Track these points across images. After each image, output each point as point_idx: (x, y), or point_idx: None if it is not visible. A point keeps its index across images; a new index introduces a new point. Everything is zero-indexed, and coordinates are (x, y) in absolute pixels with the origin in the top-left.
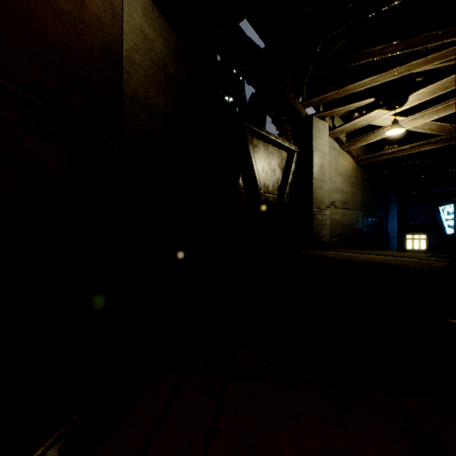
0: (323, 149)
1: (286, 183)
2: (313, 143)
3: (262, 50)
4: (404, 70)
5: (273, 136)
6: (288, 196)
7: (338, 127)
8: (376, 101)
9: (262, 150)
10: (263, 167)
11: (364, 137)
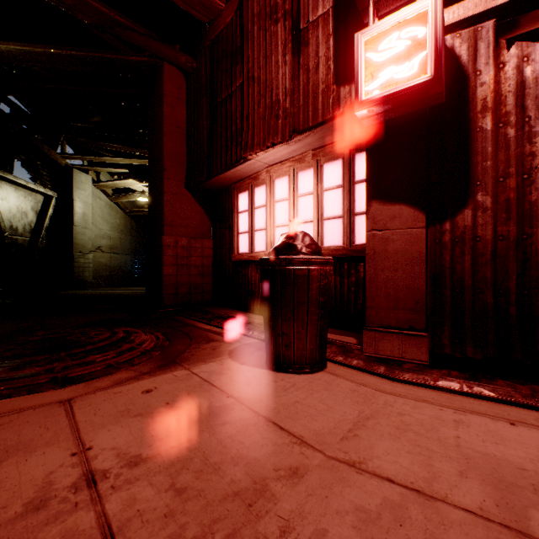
0: (86, 200)
1: (42, 227)
2: (74, 193)
3: (5, 115)
4: (142, 162)
5: (23, 181)
6: (46, 239)
7: (102, 182)
8: (131, 172)
9: (9, 192)
10: (10, 209)
11: (127, 195)
